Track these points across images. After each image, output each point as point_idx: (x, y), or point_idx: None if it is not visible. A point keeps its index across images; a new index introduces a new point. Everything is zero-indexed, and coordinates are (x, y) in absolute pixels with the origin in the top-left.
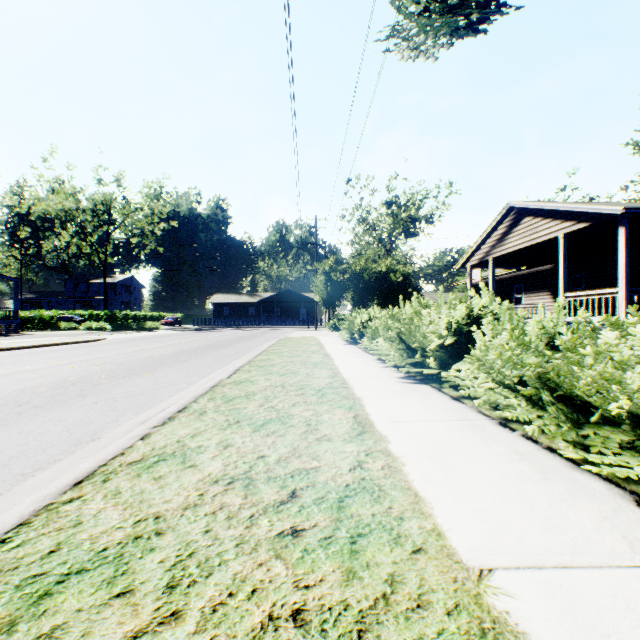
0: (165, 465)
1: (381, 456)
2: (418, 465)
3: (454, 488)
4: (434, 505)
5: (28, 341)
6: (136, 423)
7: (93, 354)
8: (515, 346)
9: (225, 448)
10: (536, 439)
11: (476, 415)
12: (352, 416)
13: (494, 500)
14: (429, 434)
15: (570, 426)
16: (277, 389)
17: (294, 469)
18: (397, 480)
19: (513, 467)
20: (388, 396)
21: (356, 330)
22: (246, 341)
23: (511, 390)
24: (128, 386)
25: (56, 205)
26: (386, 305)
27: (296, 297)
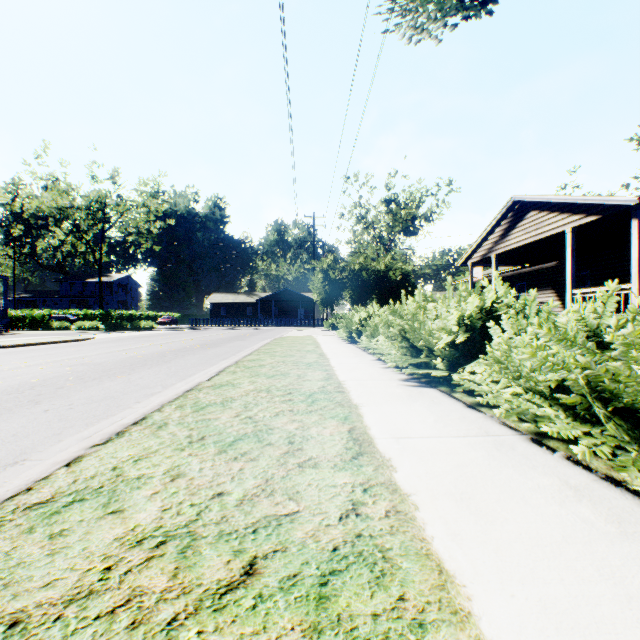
0: (78, 510)
1: (384, 493)
2: (437, 509)
3: (496, 554)
4: (471, 592)
5: (10, 340)
6: (81, 438)
7: (73, 354)
8: (554, 342)
9: (173, 480)
10: (587, 464)
11: (500, 428)
12: (347, 430)
13: (564, 580)
14: (446, 456)
15: (639, 449)
16: (261, 394)
17: (260, 517)
18: (409, 538)
19: (572, 512)
20: (390, 403)
21: (354, 328)
22: (240, 340)
23: (542, 397)
24: (93, 390)
25: (49, 202)
26: (385, 304)
27: (294, 296)
